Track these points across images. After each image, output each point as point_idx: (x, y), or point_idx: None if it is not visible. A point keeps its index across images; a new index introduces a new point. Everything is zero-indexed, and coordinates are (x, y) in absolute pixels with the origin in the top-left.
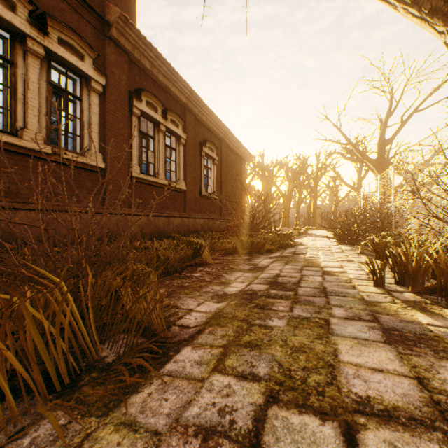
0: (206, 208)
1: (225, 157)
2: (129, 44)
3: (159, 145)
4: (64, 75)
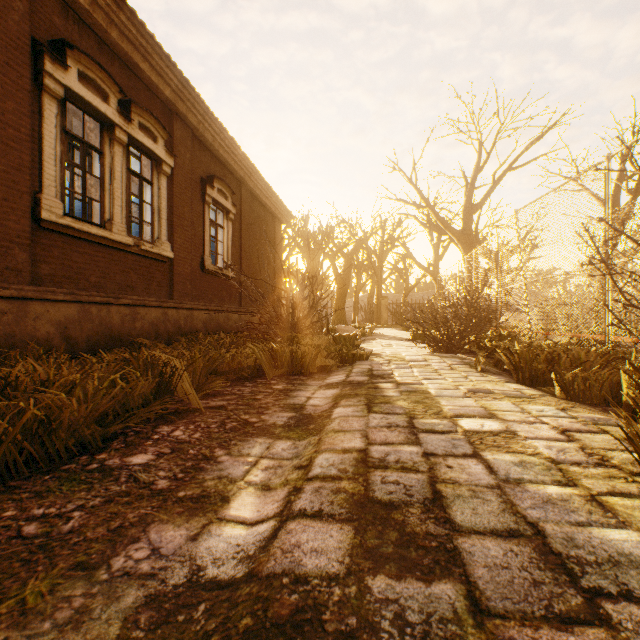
0: (214, 292)
1: (248, 211)
2: None
3: (114, 167)
4: None
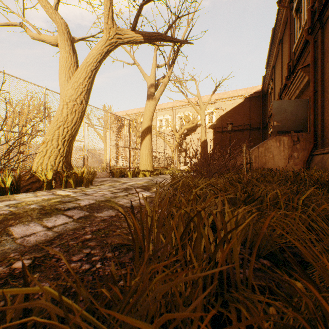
0: None
1: None
2: None
3: None
4: None
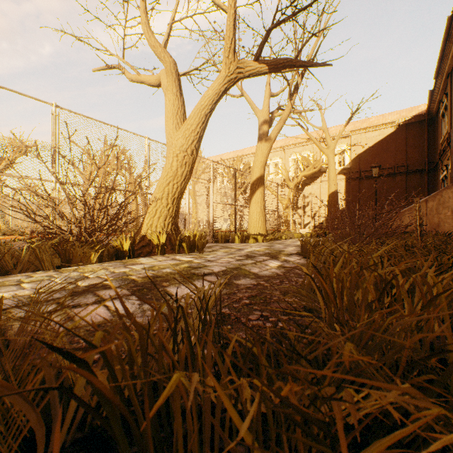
0: None
1: None
2: None
3: None
4: None
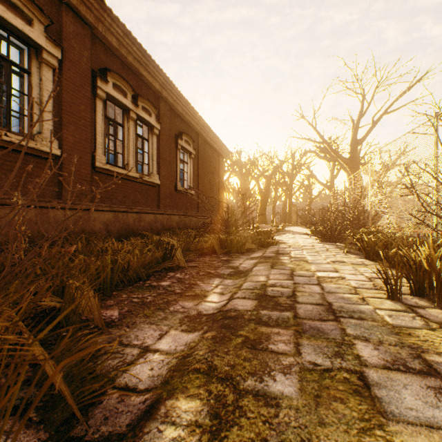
0: (182, 204)
1: (202, 152)
2: (92, 15)
3: (129, 134)
4: (6, 41)
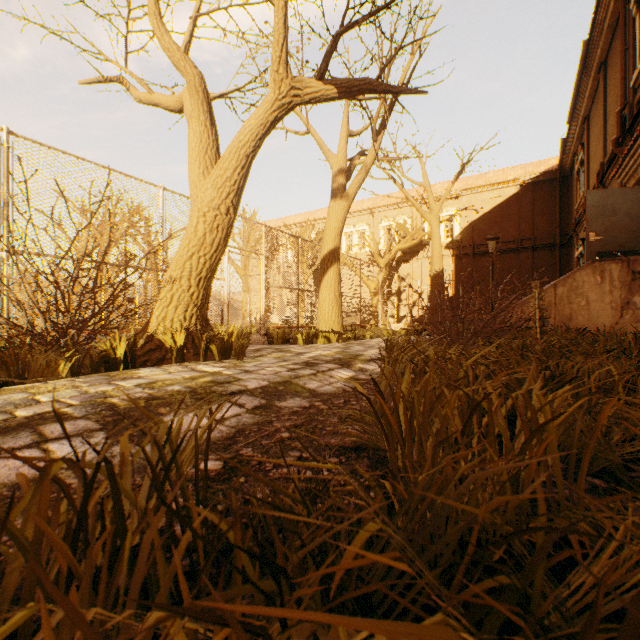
0: None
1: None
2: None
3: None
4: None
